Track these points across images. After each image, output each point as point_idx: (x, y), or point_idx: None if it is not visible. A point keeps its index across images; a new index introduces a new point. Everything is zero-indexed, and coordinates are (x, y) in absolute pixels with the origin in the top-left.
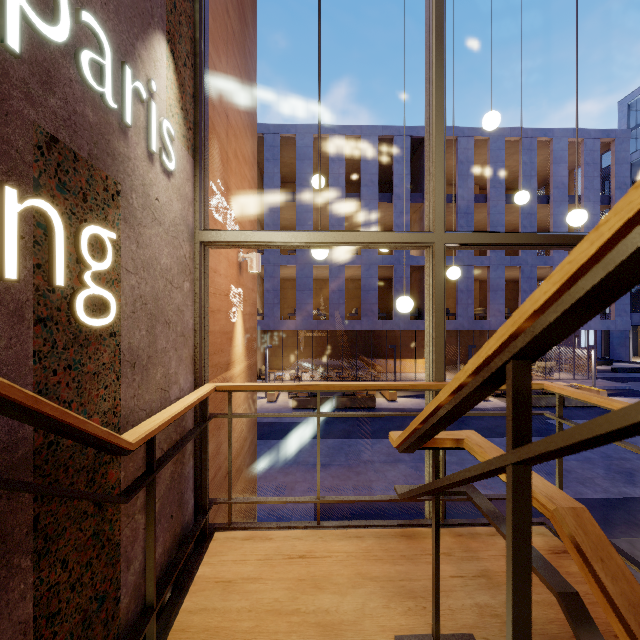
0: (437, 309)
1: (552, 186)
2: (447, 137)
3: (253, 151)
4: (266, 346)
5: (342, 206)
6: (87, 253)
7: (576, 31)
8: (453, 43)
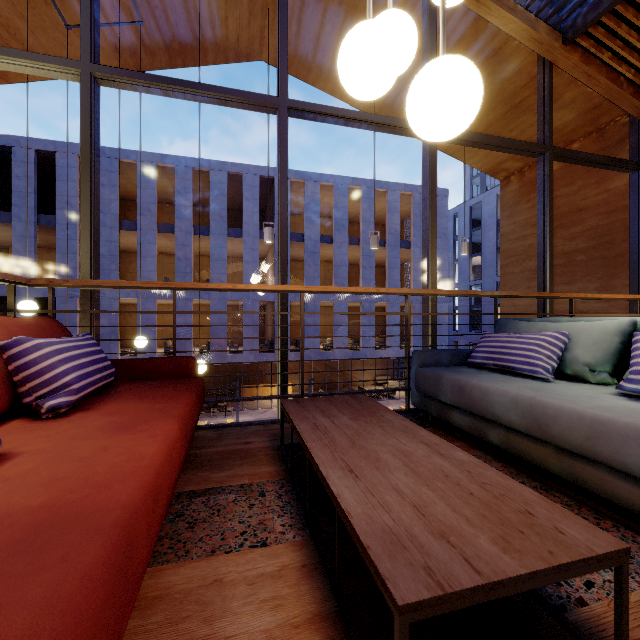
0: None
1: (388, 232)
2: (296, 180)
3: None
4: None
5: (189, 239)
6: None
7: (119, 228)
8: (67, 196)
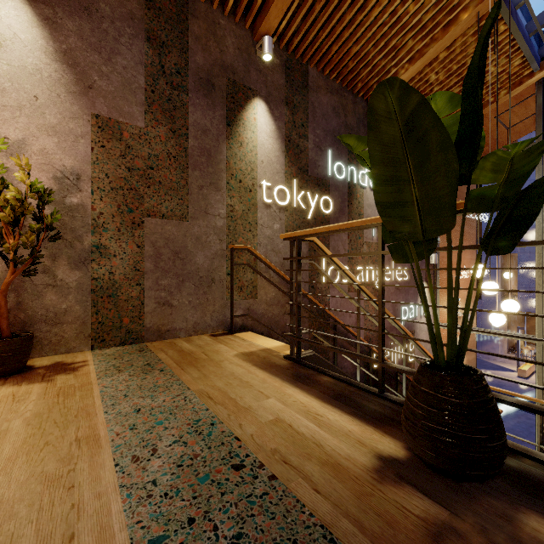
0: (538, 369)
1: None
2: None
3: (471, 251)
4: (517, 327)
5: None
6: (410, 348)
7: None
8: None
